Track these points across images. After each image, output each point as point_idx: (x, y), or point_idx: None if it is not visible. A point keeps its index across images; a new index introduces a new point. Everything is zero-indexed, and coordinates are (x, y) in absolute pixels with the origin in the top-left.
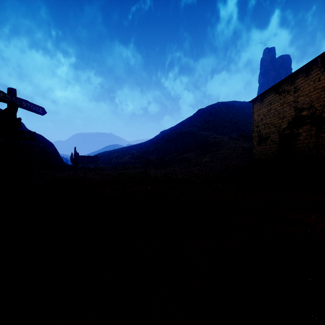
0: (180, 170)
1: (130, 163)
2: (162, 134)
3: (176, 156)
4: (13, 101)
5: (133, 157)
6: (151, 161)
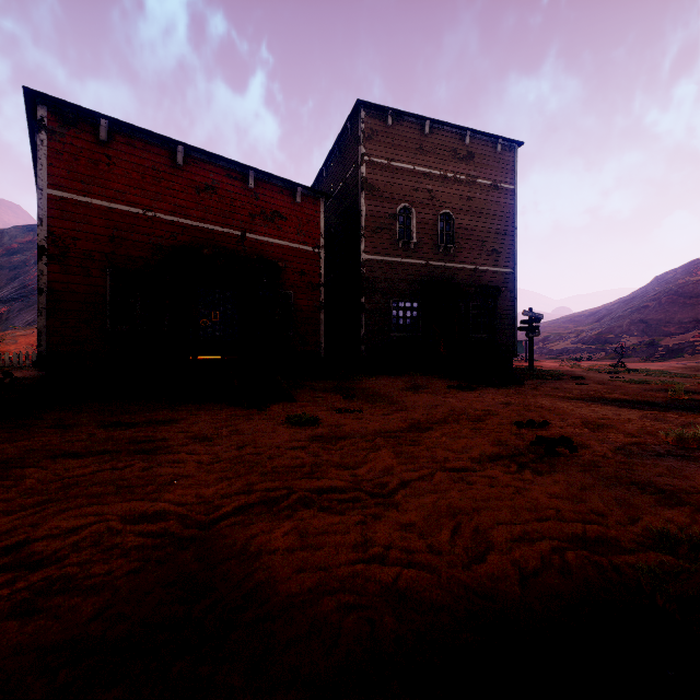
0: (694, 365)
1: (578, 352)
2: (659, 285)
3: (698, 337)
4: (532, 315)
5: (583, 340)
6: (627, 348)
